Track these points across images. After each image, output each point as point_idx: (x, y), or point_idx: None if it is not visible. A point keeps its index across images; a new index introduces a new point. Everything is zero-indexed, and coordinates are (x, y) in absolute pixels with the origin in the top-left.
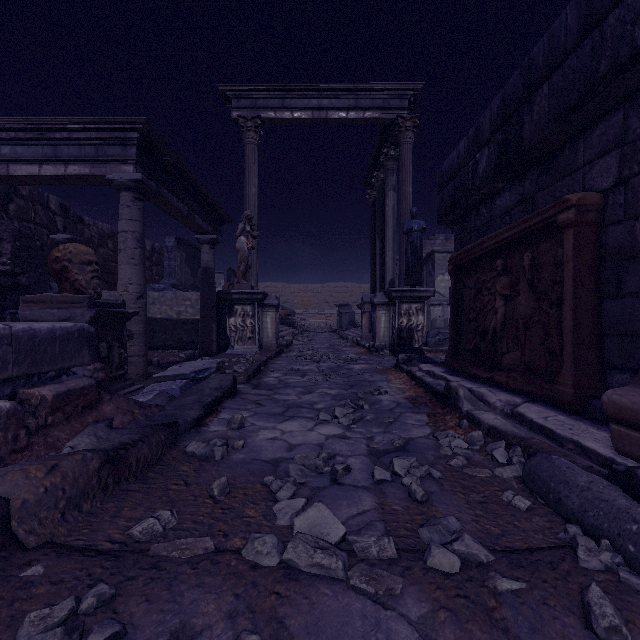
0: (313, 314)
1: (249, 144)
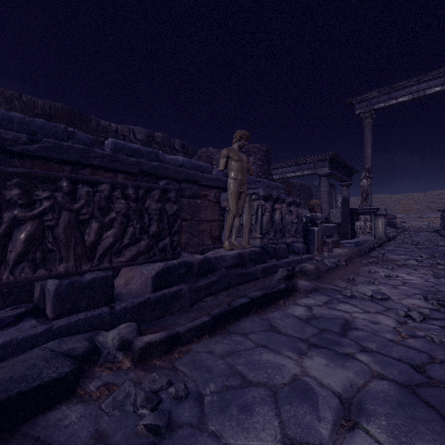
0: (414, 218)
1: (366, 126)
